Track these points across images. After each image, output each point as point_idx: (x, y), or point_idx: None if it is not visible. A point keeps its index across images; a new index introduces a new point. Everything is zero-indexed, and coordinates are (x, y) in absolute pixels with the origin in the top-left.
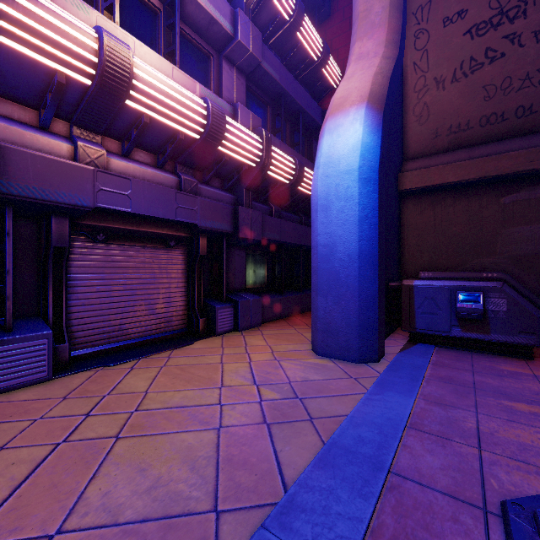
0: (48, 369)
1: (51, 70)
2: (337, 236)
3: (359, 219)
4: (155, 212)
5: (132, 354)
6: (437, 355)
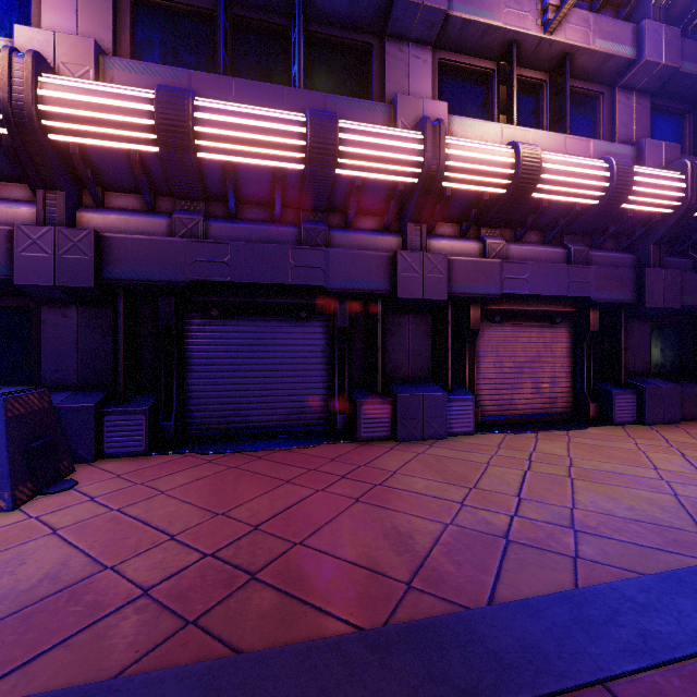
0: (472, 426)
1: (479, 193)
2: None
3: None
4: (548, 290)
5: (527, 428)
6: None
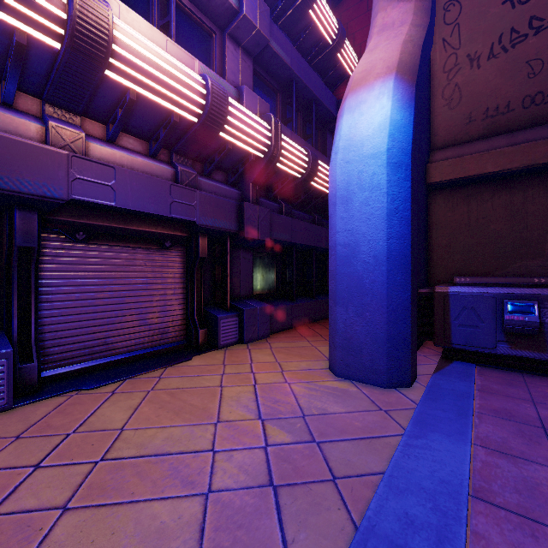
0: (7, 396)
1: (7, 27)
2: (361, 234)
3: (387, 213)
4: (145, 206)
5: (118, 373)
6: (481, 377)
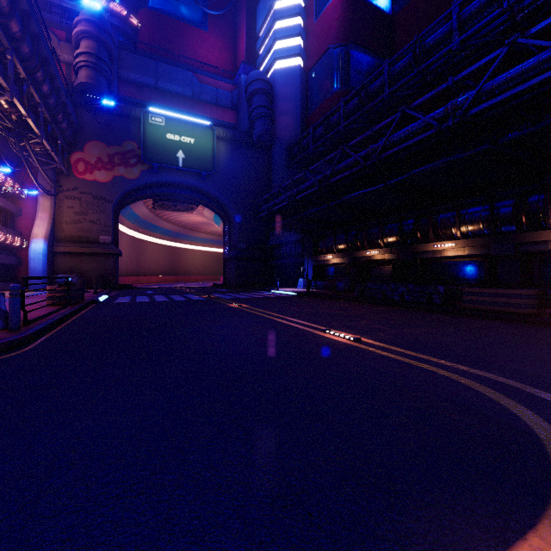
0: None
1: None
2: (37, 266)
3: (43, 263)
4: None
5: None
6: None
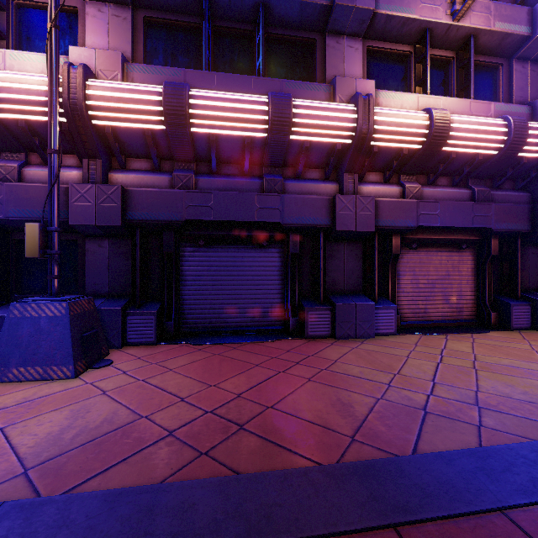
0: (394, 328)
1: (399, 149)
2: None
3: None
4: (456, 223)
5: (438, 331)
6: None
